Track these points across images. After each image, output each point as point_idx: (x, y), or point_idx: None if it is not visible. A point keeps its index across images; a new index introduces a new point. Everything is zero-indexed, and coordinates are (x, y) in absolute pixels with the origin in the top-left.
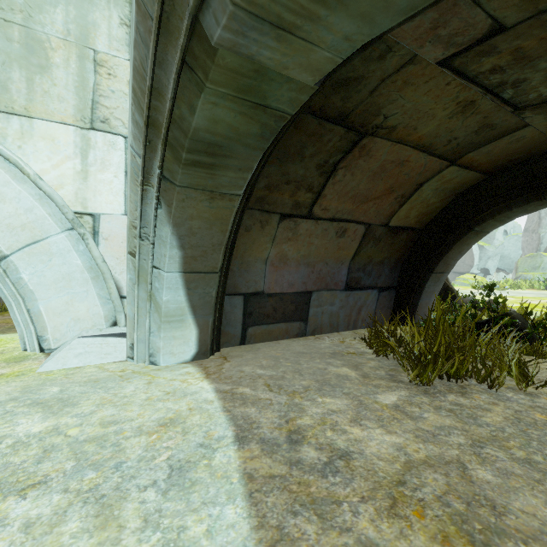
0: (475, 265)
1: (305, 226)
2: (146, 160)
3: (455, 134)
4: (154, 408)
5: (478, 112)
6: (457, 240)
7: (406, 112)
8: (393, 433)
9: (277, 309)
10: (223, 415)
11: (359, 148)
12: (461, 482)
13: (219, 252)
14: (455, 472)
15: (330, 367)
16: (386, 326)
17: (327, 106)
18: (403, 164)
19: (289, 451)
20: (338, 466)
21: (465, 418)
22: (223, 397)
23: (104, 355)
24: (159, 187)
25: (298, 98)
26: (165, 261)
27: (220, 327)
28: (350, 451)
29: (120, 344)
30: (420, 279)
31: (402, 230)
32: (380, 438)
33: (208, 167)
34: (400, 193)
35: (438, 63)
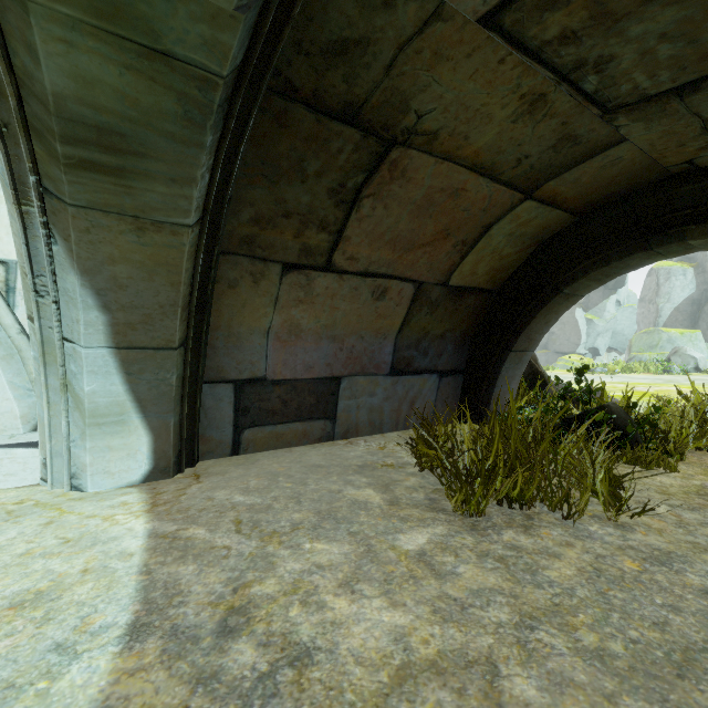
0: (582, 343)
1: (324, 282)
2: (13, 160)
3: (526, 150)
4: (23, 572)
5: (552, 114)
6: (542, 306)
7: (448, 108)
8: (399, 606)
9: (288, 403)
10: (134, 582)
11: (388, 165)
12: (481, 707)
13: (173, 317)
14: (478, 684)
15: (347, 489)
16: (440, 426)
17: (324, 90)
18: (459, 194)
19: (208, 653)
20: (280, 681)
21: (519, 572)
22: (155, 545)
23: (3, 477)
24: (43, 207)
25: (218, 40)
26: (79, 329)
27: (194, 431)
28: (315, 647)
29: (35, 459)
30: (496, 360)
31: (469, 292)
32: (375, 618)
33: (113, 172)
34: (460, 238)
35: (481, 21)
